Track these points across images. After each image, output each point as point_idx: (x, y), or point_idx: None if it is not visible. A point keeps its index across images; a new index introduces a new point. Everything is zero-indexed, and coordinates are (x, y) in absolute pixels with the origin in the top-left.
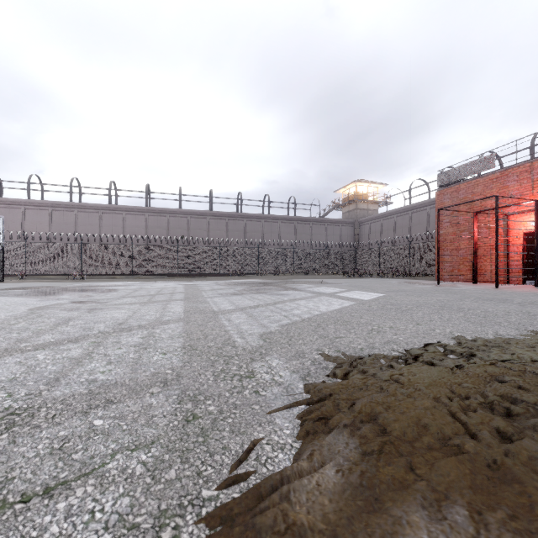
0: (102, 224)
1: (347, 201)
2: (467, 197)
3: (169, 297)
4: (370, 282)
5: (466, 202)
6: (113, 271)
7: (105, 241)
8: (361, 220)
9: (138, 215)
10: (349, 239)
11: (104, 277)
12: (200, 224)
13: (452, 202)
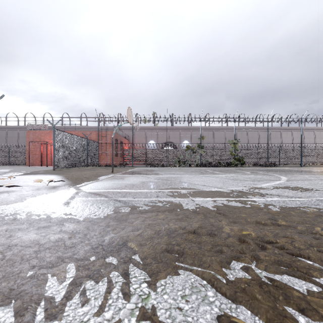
0: None
1: None
2: (39, 136)
3: None
4: None
5: (39, 141)
6: None
7: None
8: None
9: None
10: None
11: None
12: None
13: (33, 136)
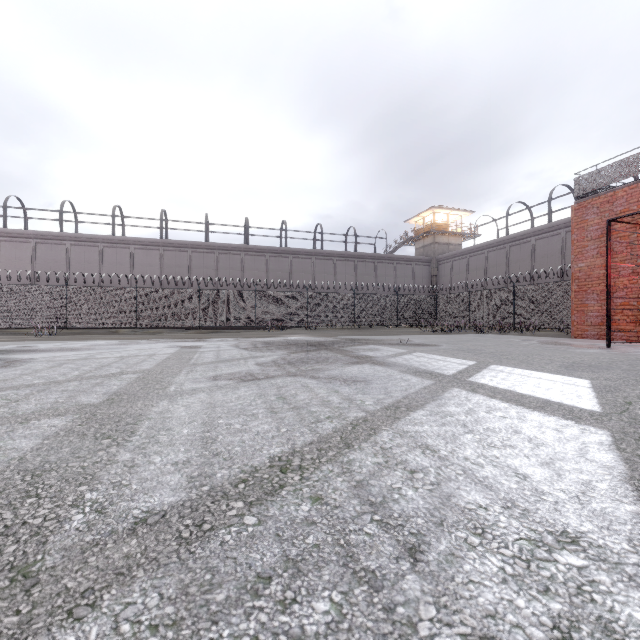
0: (102, 261)
1: (422, 233)
2: (630, 209)
3: (76, 392)
4: (484, 343)
5: None
6: (111, 323)
7: (107, 284)
8: (441, 257)
9: (150, 250)
10: (424, 282)
11: (102, 332)
12: (232, 261)
13: (602, 218)
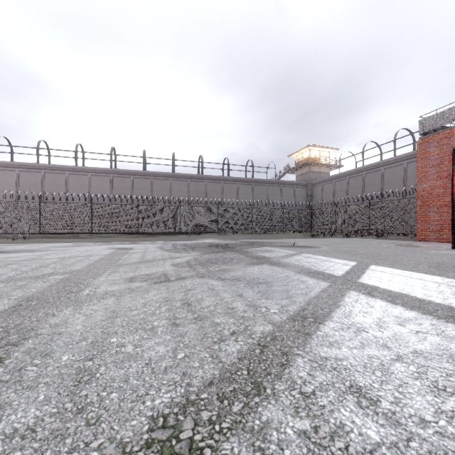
0: (68, 184)
1: (301, 164)
2: None
3: None
4: (353, 245)
5: None
6: (73, 229)
7: (71, 201)
8: (314, 182)
9: (103, 176)
10: (302, 200)
11: (67, 236)
12: (163, 185)
13: (441, 150)
